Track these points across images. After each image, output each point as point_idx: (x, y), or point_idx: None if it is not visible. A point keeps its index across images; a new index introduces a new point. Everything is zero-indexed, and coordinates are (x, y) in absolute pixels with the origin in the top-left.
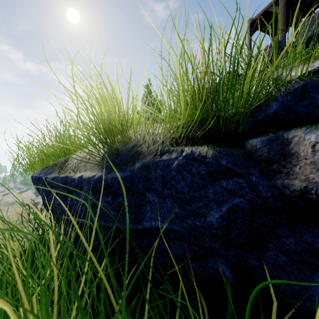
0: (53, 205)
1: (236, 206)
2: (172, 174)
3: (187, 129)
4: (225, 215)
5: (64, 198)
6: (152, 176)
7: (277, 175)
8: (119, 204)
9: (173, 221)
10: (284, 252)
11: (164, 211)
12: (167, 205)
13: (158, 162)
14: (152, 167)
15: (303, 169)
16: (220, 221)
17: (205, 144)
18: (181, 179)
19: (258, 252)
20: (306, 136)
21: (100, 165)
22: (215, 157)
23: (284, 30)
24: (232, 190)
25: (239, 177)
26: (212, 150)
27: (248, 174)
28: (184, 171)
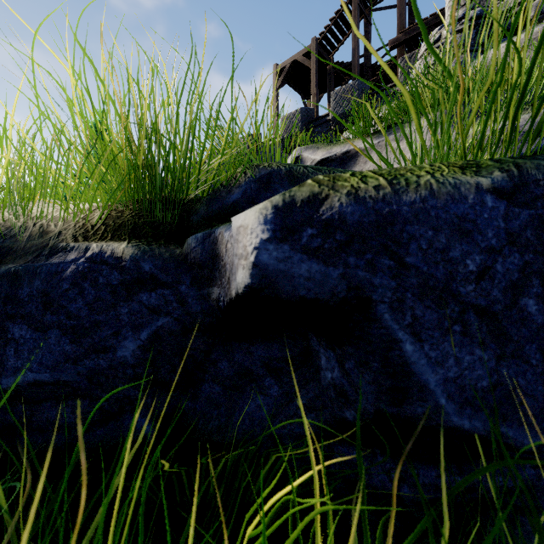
0: None
1: (161, 329)
2: (62, 287)
3: (109, 215)
4: (147, 344)
5: None
6: (24, 293)
7: (207, 283)
8: None
9: (59, 366)
10: (219, 381)
11: (44, 352)
12: (50, 341)
13: (38, 268)
14: (24, 276)
15: (220, 273)
16: (139, 354)
17: (130, 239)
18: (78, 295)
19: (195, 389)
20: (225, 234)
21: None
22: (135, 259)
23: (317, 96)
24: (155, 307)
25: (165, 287)
26: (133, 249)
27: (178, 283)
28: (84, 281)
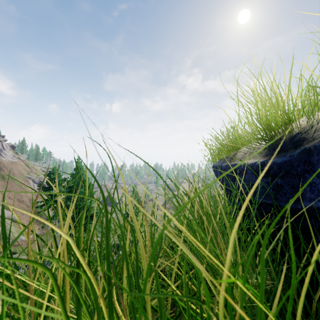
0: (226, 184)
1: None
2: None
3: None
4: None
5: (233, 179)
6: (314, 160)
7: None
8: (277, 184)
9: None
10: None
11: None
12: None
13: None
14: (314, 151)
15: None
16: None
17: None
18: None
19: None
20: None
21: (262, 154)
22: None
23: None
24: None
25: None
26: None
27: None
28: None
